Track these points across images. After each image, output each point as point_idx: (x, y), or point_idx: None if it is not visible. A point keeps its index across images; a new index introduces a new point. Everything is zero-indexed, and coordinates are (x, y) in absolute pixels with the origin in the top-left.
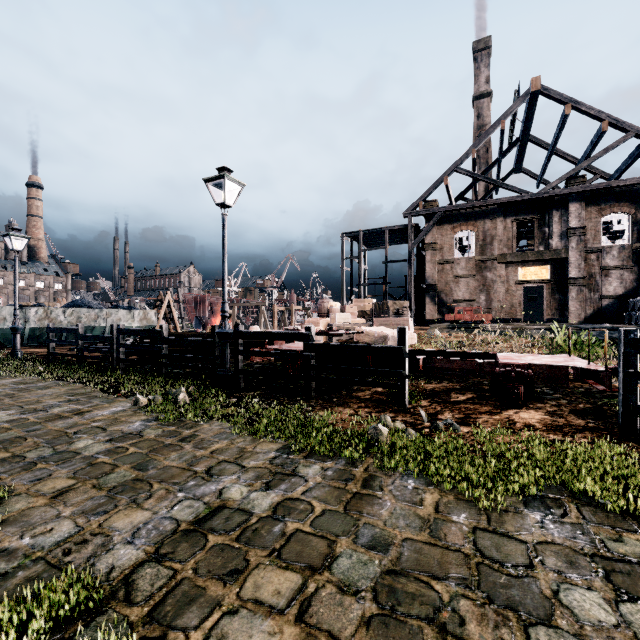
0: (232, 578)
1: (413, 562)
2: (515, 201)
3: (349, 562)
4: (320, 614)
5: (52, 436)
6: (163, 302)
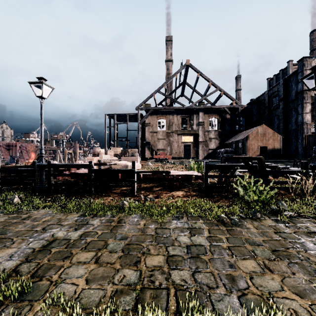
0: (66, 259)
1: (135, 240)
2: (181, 108)
3: (113, 245)
4: (103, 259)
5: None
6: None
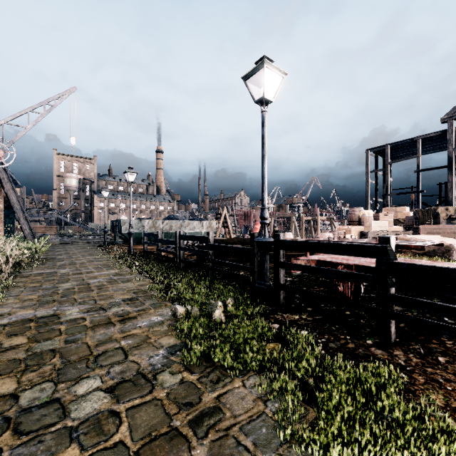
0: None
1: None
2: None
3: None
4: None
5: (76, 357)
6: (221, 215)
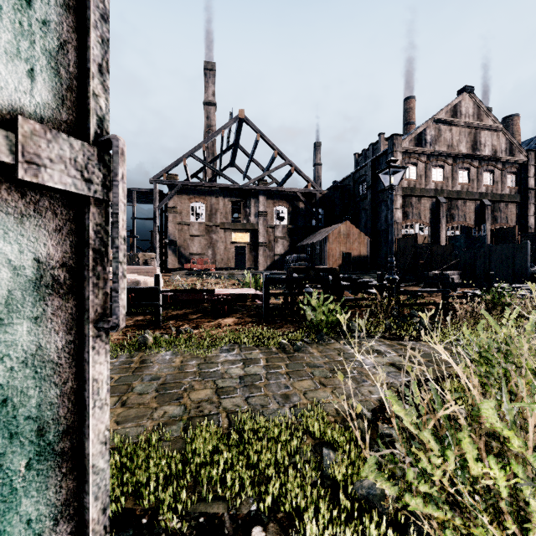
0: None
1: (172, 379)
2: (230, 188)
3: (142, 387)
4: (133, 402)
5: None
6: None
